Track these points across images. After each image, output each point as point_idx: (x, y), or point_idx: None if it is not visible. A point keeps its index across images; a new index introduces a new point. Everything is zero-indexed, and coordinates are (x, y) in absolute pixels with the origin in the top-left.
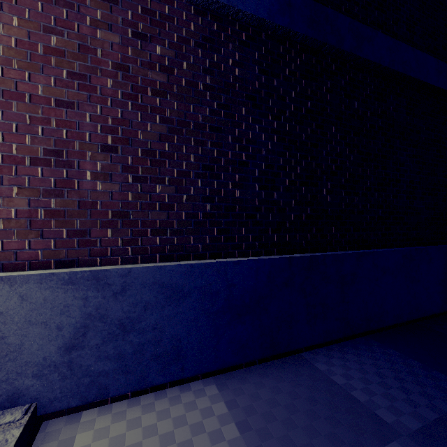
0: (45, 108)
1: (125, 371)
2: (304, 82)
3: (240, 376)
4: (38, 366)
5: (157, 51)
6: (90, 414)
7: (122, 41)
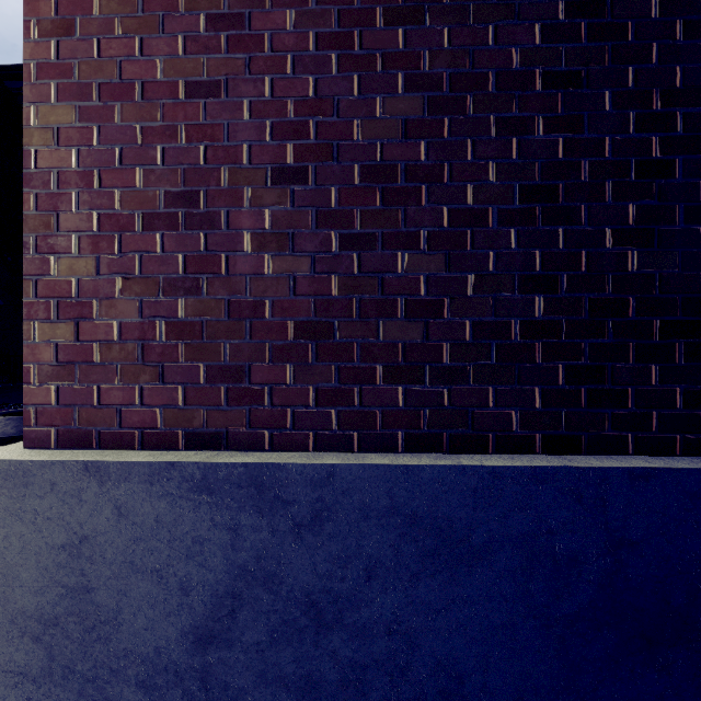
0: (167, 106)
1: None
2: None
3: None
4: (147, 664)
5: None
6: None
7: None
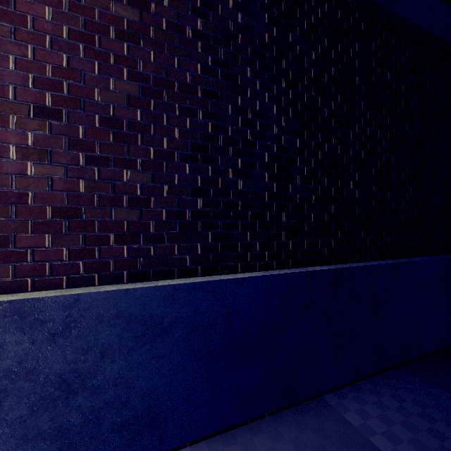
0: None
1: None
2: (327, 41)
3: (244, 439)
4: None
5: None
6: None
7: None
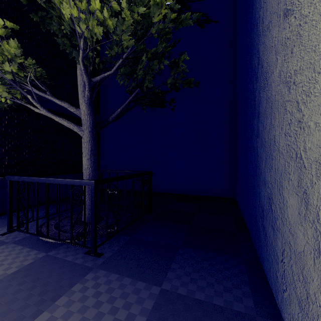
0: None
1: None
2: (13, 113)
3: None
4: None
5: None
6: None
7: None
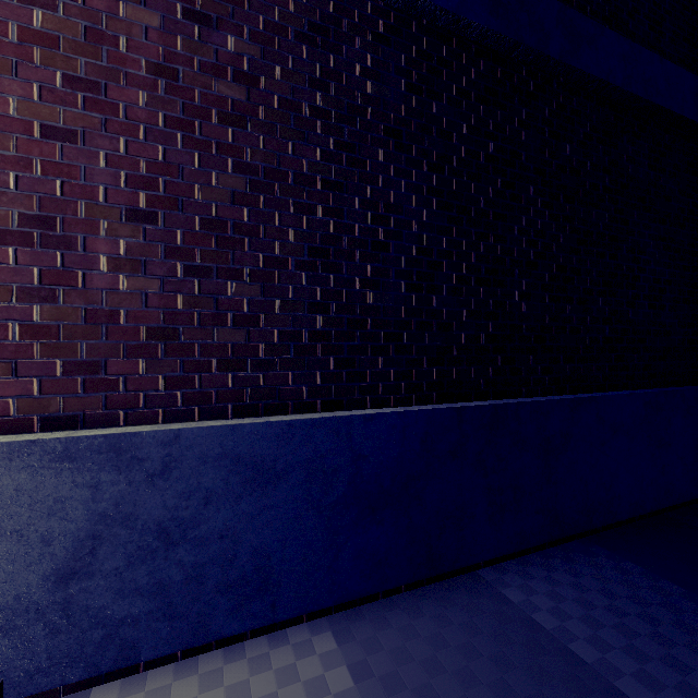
0: (21, 140)
1: (169, 614)
2: (483, 109)
3: (375, 615)
4: (6, 612)
5: (228, 45)
6: (105, 694)
7: (165, 25)
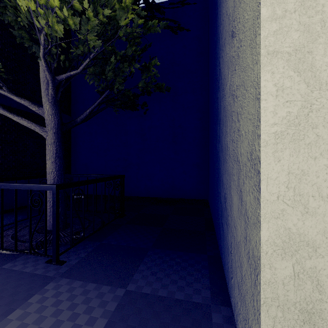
0: None
1: None
2: None
3: None
4: None
5: None
6: None
7: None
